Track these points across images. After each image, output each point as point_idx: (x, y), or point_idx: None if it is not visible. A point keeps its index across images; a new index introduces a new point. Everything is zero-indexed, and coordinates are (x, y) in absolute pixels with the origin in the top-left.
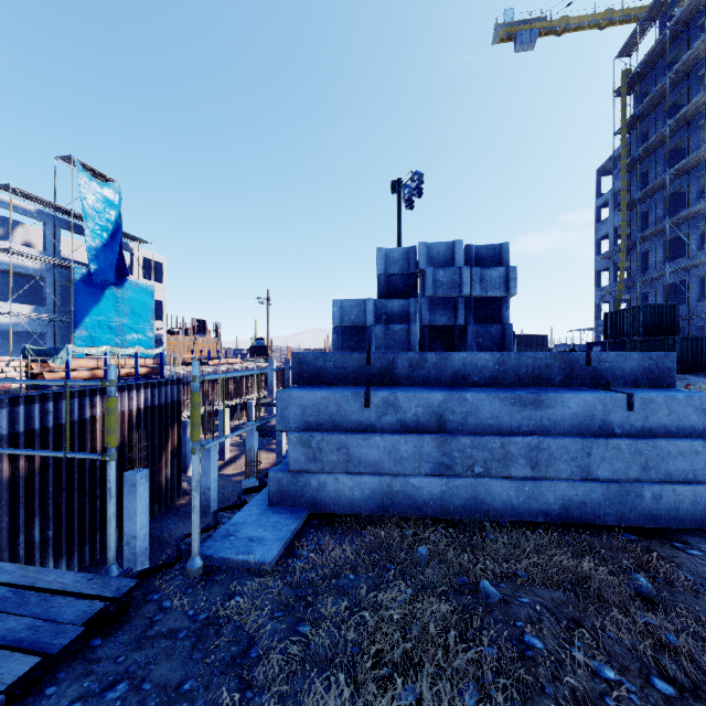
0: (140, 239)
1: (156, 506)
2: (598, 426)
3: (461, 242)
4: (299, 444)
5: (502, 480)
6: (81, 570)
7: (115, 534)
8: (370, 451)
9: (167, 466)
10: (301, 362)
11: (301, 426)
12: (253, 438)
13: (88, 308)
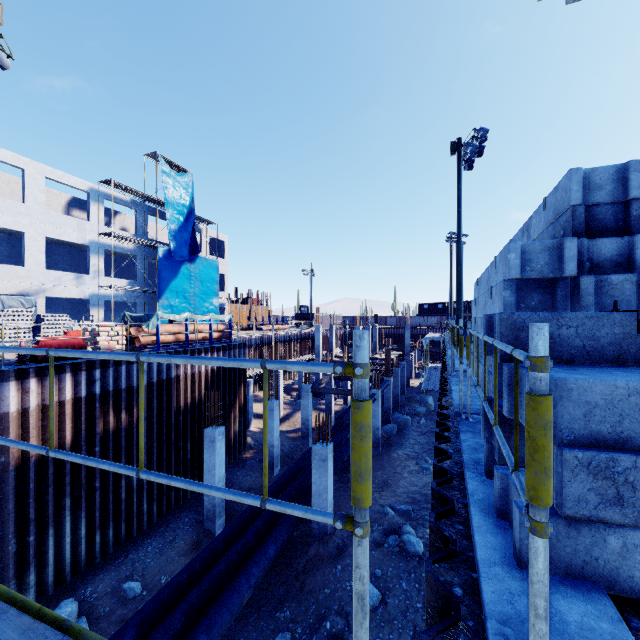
0: (208, 221)
1: (226, 458)
2: None
3: None
4: (585, 470)
5: None
6: (168, 513)
7: None
8: None
9: (235, 422)
10: (517, 327)
11: (583, 438)
12: (308, 399)
13: (169, 281)
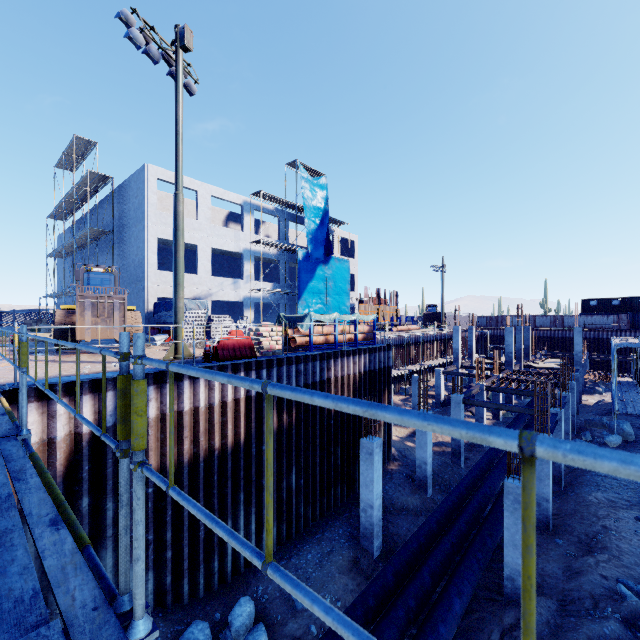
0: (340, 222)
1: None
2: None
3: None
4: None
5: None
6: (321, 519)
7: None
8: None
9: (379, 429)
10: None
11: None
12: (459, 412)
13: (306, 283)
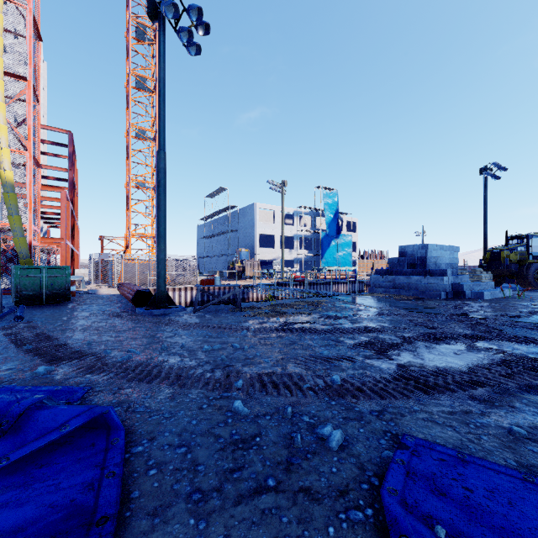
0: (346, 213)
1: None
2: (419, 282)
3: (415, 245)
4: (372, 283)
5: (403, 290)
6: None
7: (348, 289)
8: (383, 285)
9: None
10: (376, 271)
11: (373, 281)
12: None
13: (326, 249)
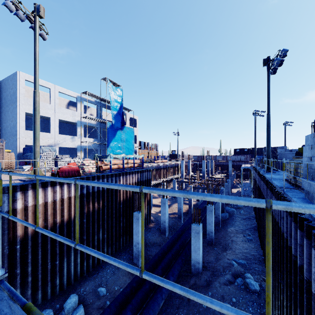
0: (129, 109)
1: None
2: None
3: None
4: None
5: None
6: (115, 253)
7: None
8: None
9: (145, 208)
10: None
11: None
12: (180, 198)
13: (111, 139)
